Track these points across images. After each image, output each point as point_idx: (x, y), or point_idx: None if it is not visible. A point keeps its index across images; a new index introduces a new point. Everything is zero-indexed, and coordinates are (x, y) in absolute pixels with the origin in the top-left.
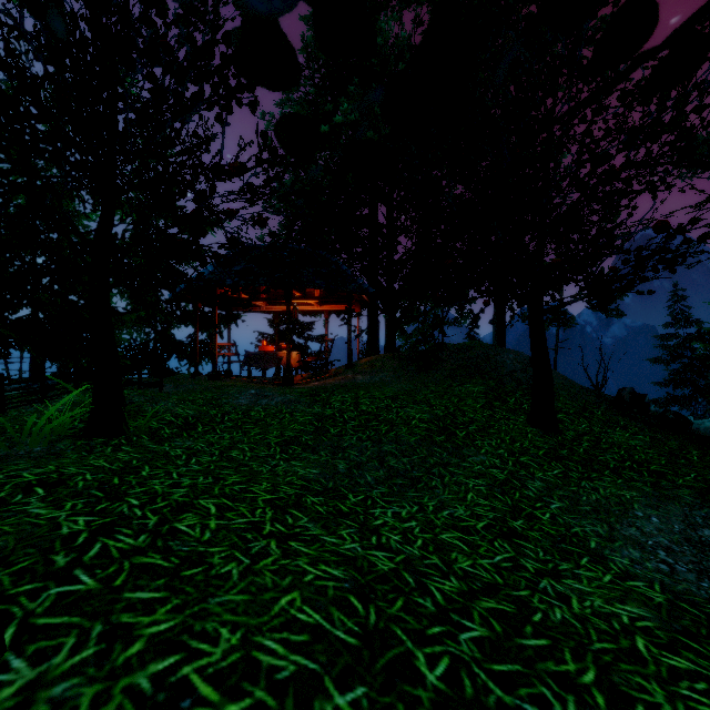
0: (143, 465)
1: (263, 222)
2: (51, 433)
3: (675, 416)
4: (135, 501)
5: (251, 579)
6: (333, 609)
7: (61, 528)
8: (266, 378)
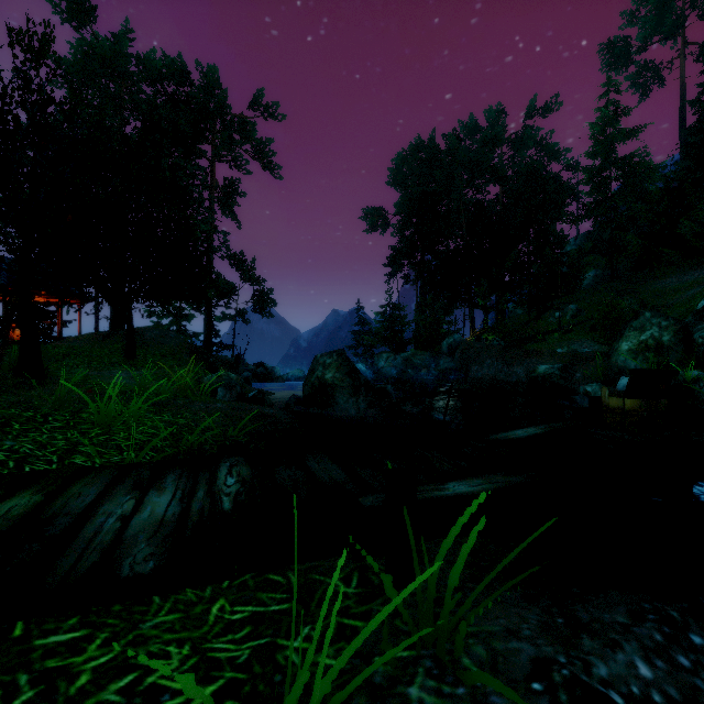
0: None
1: None
2: None
3: (258, 365)
4: None
5: None
6: None
7: None
8: None
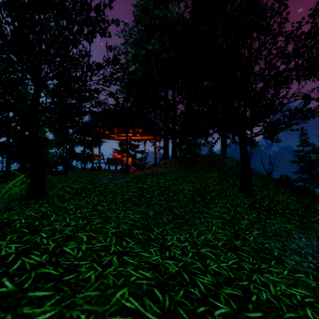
0: (52, 214)
1: (113, 94)
2: (10, 197)
3: (304, 187)
4: (44, 235)
5: (101, 281)
6: (145, 298)
7: (1, 251)
8: (117, 170)
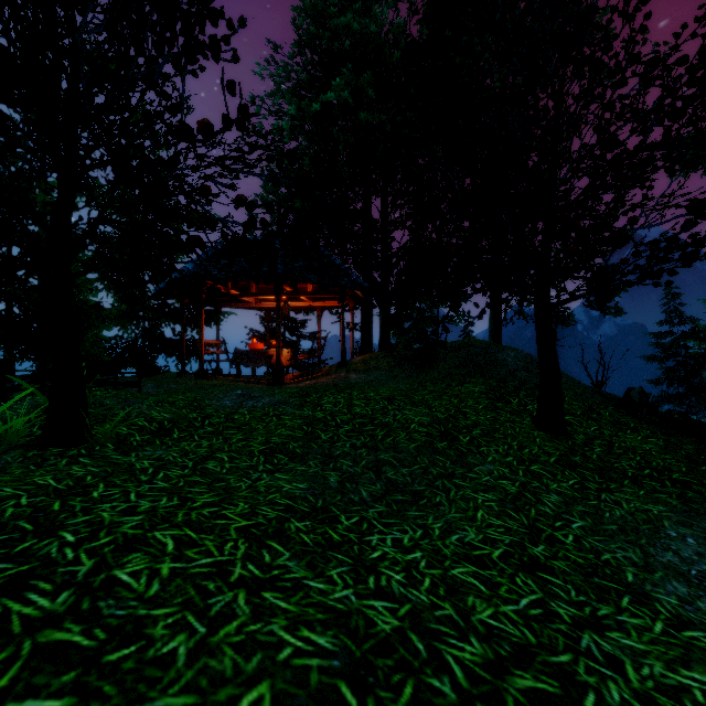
0: (98, 482)
1: (243, 200)
2: (2, 441)
3: (679, 416)
4: (71, 537)
5: (203, 663)
6: None
7: None
8: (256, 377)
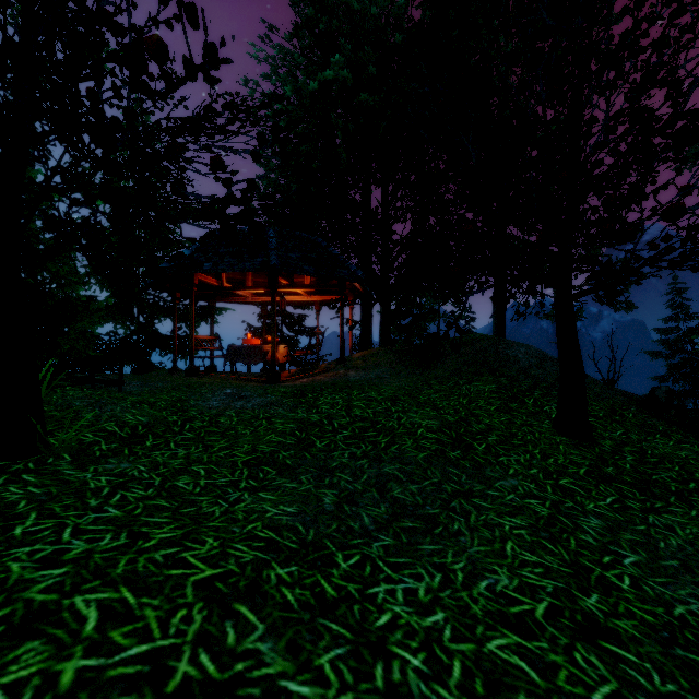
0: (30, 511)
1: (218, 162)
2: None
3: None
4: None
5: None
6: None
7: None
8: (251, 374)
